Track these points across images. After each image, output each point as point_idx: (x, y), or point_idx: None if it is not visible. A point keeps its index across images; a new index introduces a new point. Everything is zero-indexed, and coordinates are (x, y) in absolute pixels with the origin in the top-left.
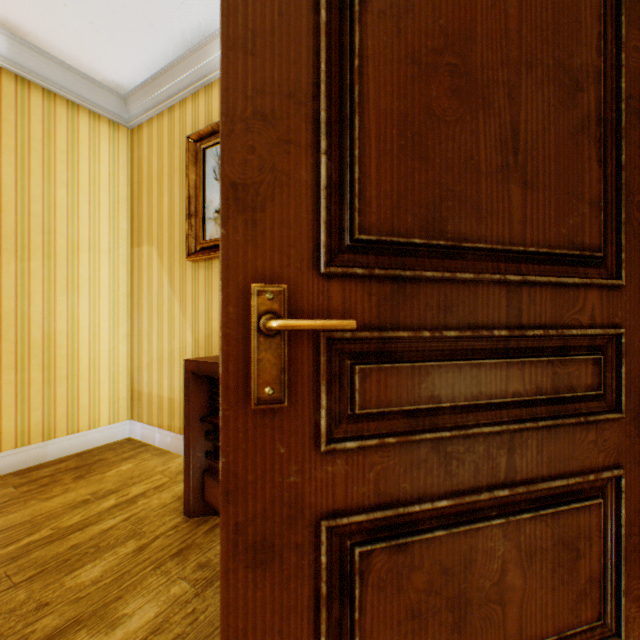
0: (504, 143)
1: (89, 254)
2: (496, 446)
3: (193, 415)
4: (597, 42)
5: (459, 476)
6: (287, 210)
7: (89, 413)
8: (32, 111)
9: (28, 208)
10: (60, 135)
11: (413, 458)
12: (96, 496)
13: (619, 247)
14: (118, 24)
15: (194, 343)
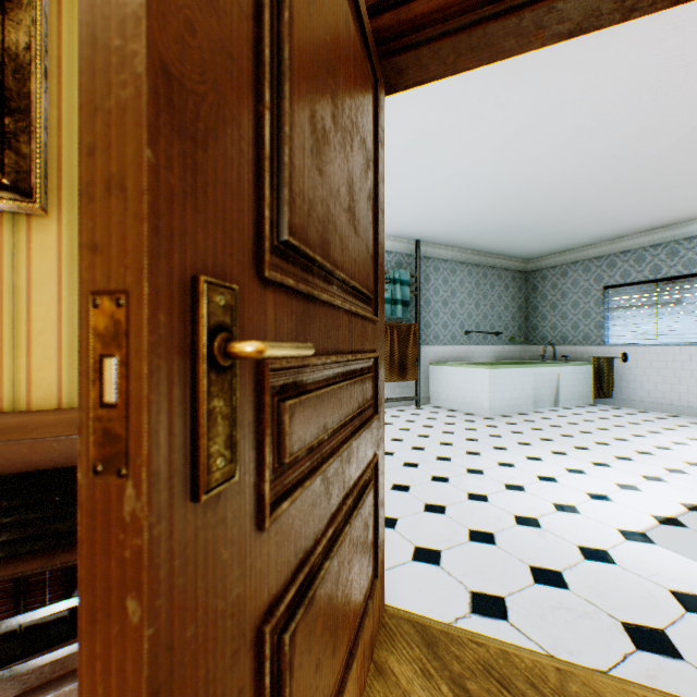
0: (350, 187)
1: None
2: (345, 461)
3: None
4: (373, 137)
5: (333, 499)
6: (230, 166)
7: None
8: None
9: None
10: None
11: (314, 497)
12: None
13: (377, 293)
14: None
15: None
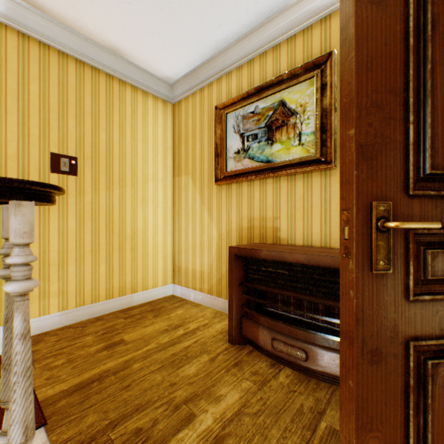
0: None
1: (152, 182)
2: None
3: (234, 281)
4: None
5: None
6: (388, 158)
7: (152, 278)
8: (126, 99)
9: (124, 156)
10: (139, 112)
11: None
12: (171, 327)
13: None
14: (179, 42)
15: (218, 236)
